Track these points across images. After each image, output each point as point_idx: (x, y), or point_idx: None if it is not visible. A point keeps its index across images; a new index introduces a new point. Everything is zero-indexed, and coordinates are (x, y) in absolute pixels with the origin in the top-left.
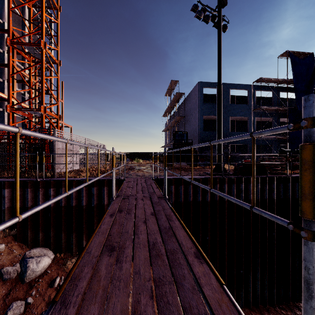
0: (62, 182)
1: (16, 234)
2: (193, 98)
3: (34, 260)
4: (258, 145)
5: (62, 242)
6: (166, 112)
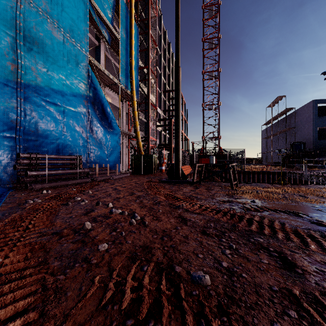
0: (255, 172)
1: None
2: (305, 112)
3: None
4: None
5: None
6: (267, 122)
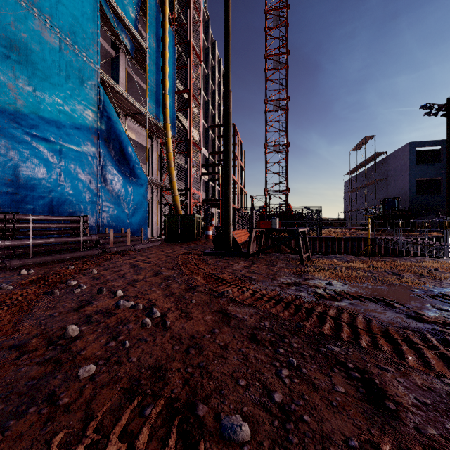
0: (335, 238)
1: None
2: (400, 158)
3: None
4: None
5: None
6: (351, 171)
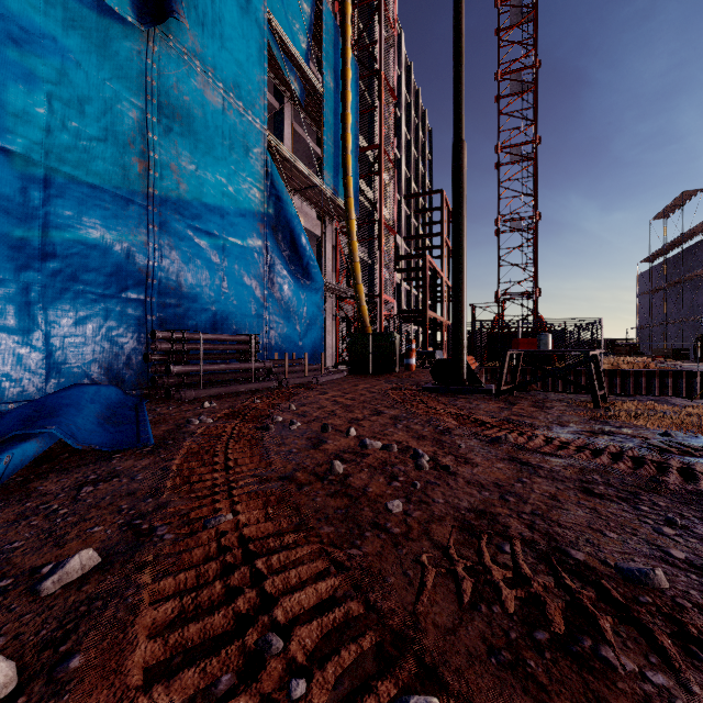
0: (629, 372)
1: None
2: None
3: None
4: None
5: None
6: (653, 255)
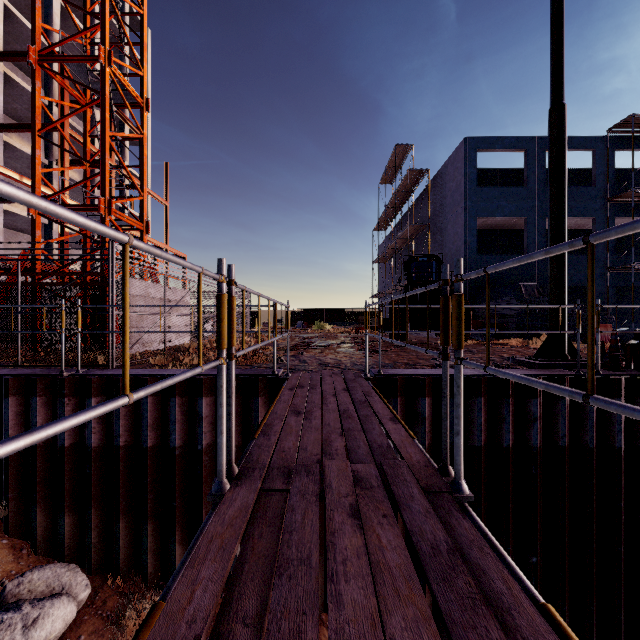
0: (119, 381)
1: (7, 516)
2: (450, 178)
3: (17, 617)
4: (616, 289)
5: (119, 544)
6: (382, 220)
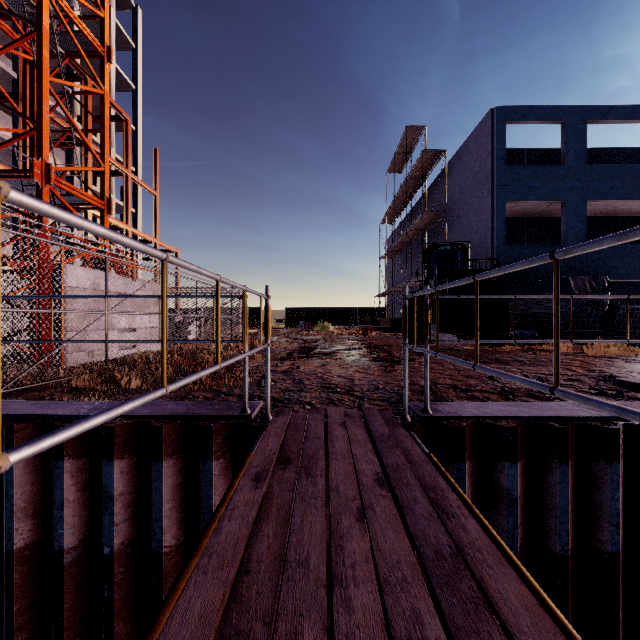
0: None
1: None
2: (471, 158)
3: None
4: None
5: None
6: (390, 212)
